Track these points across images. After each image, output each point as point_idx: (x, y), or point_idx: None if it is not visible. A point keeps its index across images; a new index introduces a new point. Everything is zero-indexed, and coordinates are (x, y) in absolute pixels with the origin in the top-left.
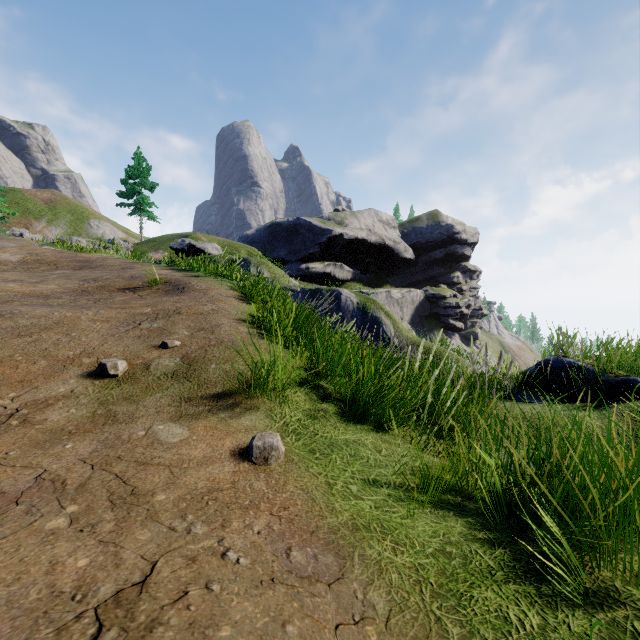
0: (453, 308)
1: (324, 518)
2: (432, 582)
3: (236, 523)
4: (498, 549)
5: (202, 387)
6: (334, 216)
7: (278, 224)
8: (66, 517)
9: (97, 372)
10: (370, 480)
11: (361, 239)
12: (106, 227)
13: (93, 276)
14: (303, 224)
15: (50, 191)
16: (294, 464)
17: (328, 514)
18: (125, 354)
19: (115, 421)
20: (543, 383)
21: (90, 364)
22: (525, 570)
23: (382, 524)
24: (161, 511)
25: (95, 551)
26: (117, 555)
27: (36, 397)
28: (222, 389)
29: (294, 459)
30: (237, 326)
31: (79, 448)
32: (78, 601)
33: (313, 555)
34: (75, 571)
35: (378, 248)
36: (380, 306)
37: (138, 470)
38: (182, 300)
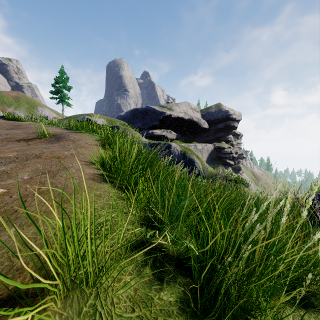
0: (228, 154)
1: None
2: None
3: None
4: None
5: None
6: (166, 105)
7: (137, 109)
8: None
9: None
10: None
11: (181, 117)
12: (46, 111)
13: (9, 132)
14: (150, 109)
15: (16, 92)
16: None
17: None
18: None
19: None
20: None
21: None
22: None
23: None
24: None
25: None
26: None
27: None
28: None
29: None
30: (84, 168)
31: None
32: None
33: None
34: None
35: (189, 122)
36: (193, 152)
37: None
38: (52, 147)
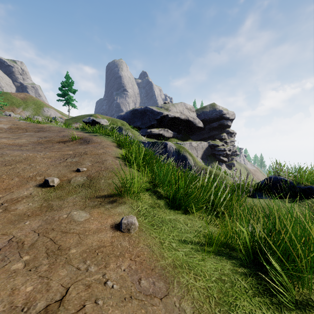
0: (222, 151)
1: (158, 261)
2: (215, 296)
3: (112, 265)
4: (249, 277)
5: (97, 192)
6: (164, 106)
7: (136, 110)
8: (22, 262)
9: (44, 184)
10: (182, 240)
11: (177, 117)
12: (51, 111)
13: (44, 135)
14: (148, 110)
15: (24, 93)
16: (143, 232)
17: (160, 259)
18: (58, 175)
19: (52, 209)
20: (268, 189)
21: (40, 180)
22: (263, 289)
23: (188, 264)
24: (73, 259)
25: (36, 282)
26: (48, 284)
27: (12, 197)
28: (107, 193)
29: (143, 229)
30: (115, 160)
31: (32, 224)
32: (25, 312)
33: (152, 282)
34: (25, 294)
35: (185, 121)
36: (186, 150)
37: (62, 236)
38: (88, 147)
